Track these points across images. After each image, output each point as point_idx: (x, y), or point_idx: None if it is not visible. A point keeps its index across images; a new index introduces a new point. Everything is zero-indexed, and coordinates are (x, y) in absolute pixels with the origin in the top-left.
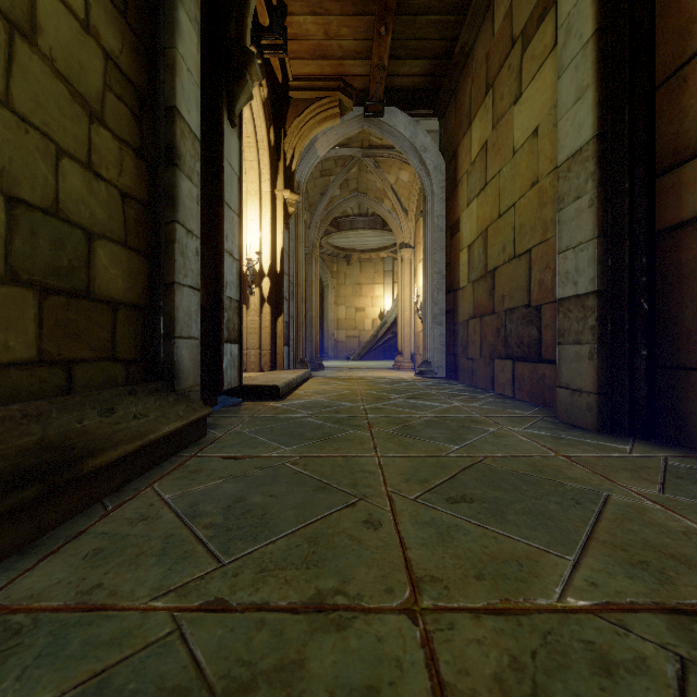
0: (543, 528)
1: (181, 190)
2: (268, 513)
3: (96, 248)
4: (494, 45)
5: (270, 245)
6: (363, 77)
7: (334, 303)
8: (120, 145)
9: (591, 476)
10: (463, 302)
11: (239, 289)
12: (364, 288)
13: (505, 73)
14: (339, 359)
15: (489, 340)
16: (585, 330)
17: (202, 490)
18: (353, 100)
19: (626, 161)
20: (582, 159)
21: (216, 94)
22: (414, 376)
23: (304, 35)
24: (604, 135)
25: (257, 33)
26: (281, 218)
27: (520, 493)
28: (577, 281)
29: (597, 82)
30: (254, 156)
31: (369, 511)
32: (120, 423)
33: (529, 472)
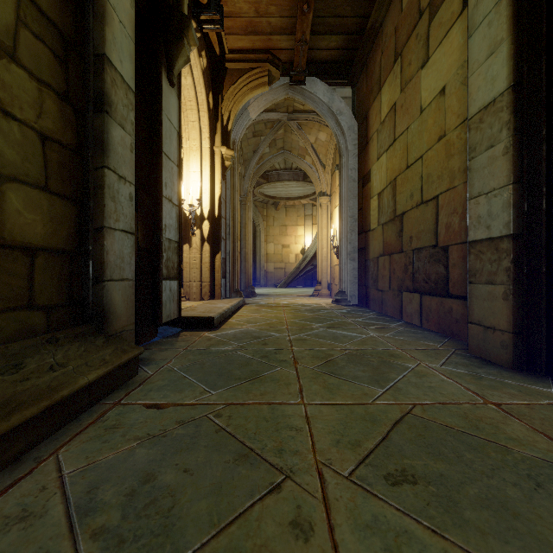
0: (516, 538)
1: (112, 136)
2: (176, 505)
3: (5, 192)
4: (403, 18)
5: (209, 193)
6: (288, 51)
7: (265, 241)
8: (39, 86)
9: (534, 436)
10: (373, 241)
11: (178, 231)
12: (289, 228)
13: (413, 42)
14: (268, 287)
15: (398, 275)
16: (499, 271)
17: (109, 460)
18: (280, 71)
19: (543, 109)
20: (495, 110)
21: (155, 55)
22: (331, 303)
23: (238, 13)
24: (520, 85)
25: (197, 9)
26: (219, 170)
27: (466, 466)
28: (490, 225)
29: (512, 34)
30: (195, 117)
31: (297, 501)
32: (29, 378)
33: (465, 428)
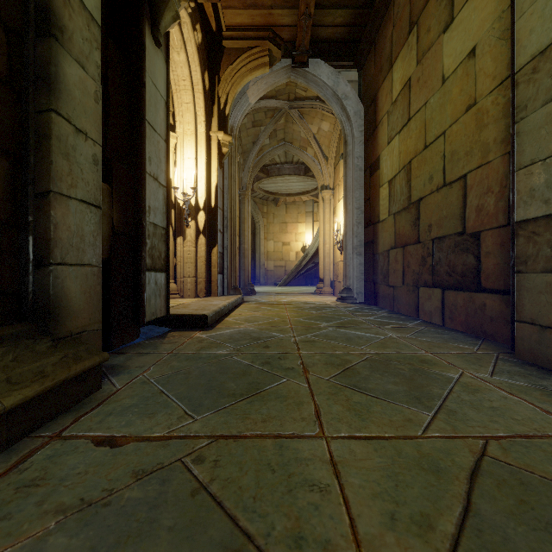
0: None
1: (64, 73)
2: None
3: None
4: None
5: (205, 181)
6: (290, 28)
7: (265, 238)
8: None
9: None
10: (383, 233)
11: (166, 216)
12: (289, 226)
13: (433, 5)
14: (268, 285)
15: (413, 268)
16: None
17: None
18: (281, 51)
19: None
20: None
21: (136, 4)
22: (336, 301)
23: None
24: None
25: None
26: (215, 157)
27: None
28: (550, 198)
29: None
30: (190, 98)
31: None
32: None
33: None
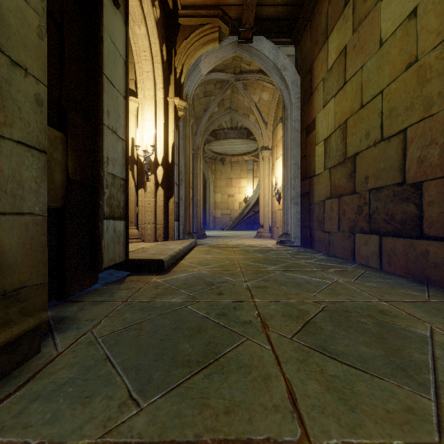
0: None
1: None
2: None
3: None
4: None
5: (163, 141)
6: (237, 7)
7: (213, 191)
8: None
9: None
10: (319, 185)
11: (125, 168)
12: (233, 181)
13: None
14: (216, 230)
15: (349, 216)
16: None
17: None
18: (229, 28)
19: None
20: None
21: None
22: (276, 244)
23: None
24: None
25: None
26: (172, 119)
27: None
28: None
29: None
30: (149, 67)
31: None
32: None
33: None
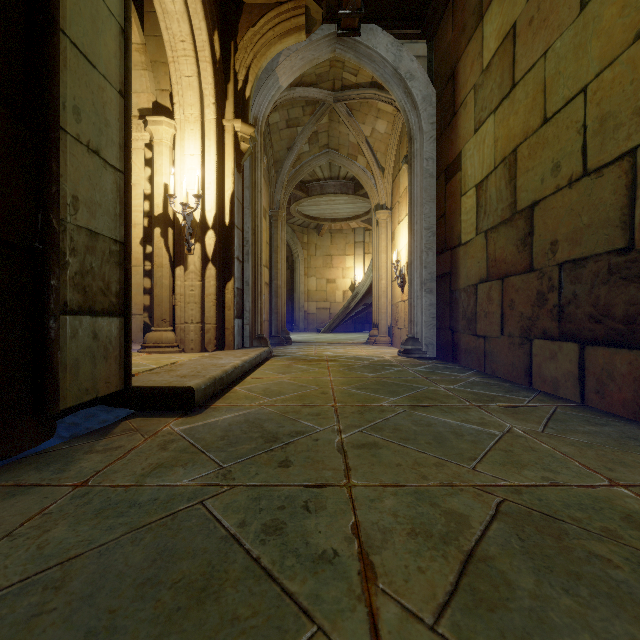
0: None
1: None
2: None
3: None
4: None
5: (215, 189)
6: None
7: (305, 274)
8: None
9: None
10: (467, 261)
11: (122, 221)
12: (335, 259)
13: None
14: (309, 332)
15: (520, 310)
16: None
17: None
18: (322, 11)
19: None
20: None
21: None
22: (397, 355)
23: None
24: None
25: None
26: (230, 155)
27: None
28: None
29: None
30: (192, 69)
31: None
32: None
33: None
